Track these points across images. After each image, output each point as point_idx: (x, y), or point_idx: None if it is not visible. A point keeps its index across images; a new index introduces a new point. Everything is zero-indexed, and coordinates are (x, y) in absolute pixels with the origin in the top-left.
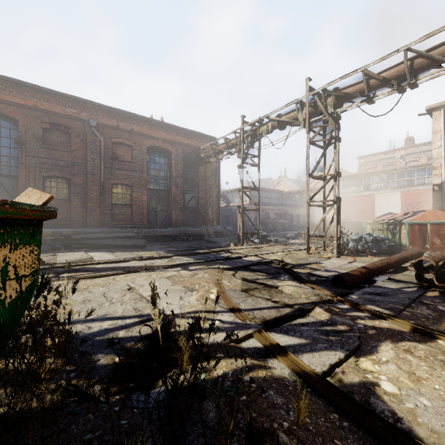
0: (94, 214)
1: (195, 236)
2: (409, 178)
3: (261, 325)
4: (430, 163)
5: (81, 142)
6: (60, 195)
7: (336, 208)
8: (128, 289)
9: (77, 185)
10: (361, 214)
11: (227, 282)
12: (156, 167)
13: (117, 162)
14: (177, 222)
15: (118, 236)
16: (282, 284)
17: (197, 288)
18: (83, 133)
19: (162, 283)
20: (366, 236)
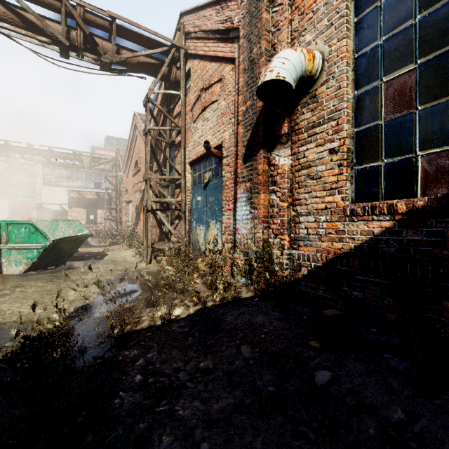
0: None
1: None
2: (15, 190)
3: None
4: (31, 182)
5: None
6: None
7: None
8: None
9: None
10: None
11: None
12: None
13: None
14: None
15: None
16: None
17: None
18: None
19: None
20: None
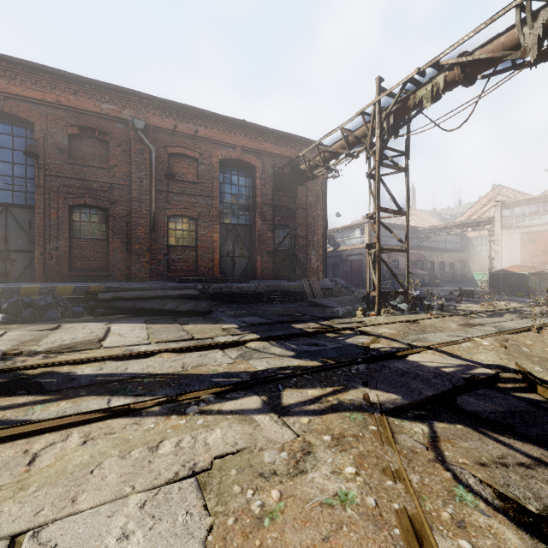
0: (142, 261)
1: (290, 294)
2: None
3: None
4: None
5: (123, 154)
6: (94, 233)
7: None
8: None
9: (118, 219)
10: None
11: None
12: (232, 191)
13: (176, 183)
14: (264, 272)
15: (169, 294)
16: None
17: None
18: (127, 141)
19: None
20: None
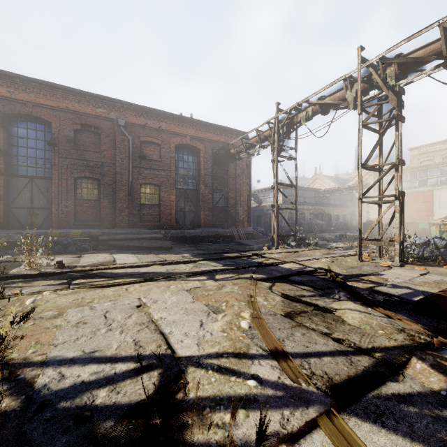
0: (123, 215)
1: (224, 237)
2: None
3: (326, 393)
4: None
5: (110, 142)
6: (90, 196)
7: (398, 205)
8: (138, 306)
9: (106, 186)
10: (416, 213)
11: (263, 300)
12: (184, 166)
13: (145, 161)
14: (206, 222)
15: (145, 237)
16: (339, 306)
17: (223, 309)
18: (112, 133)
19: (180, 298)
20: (436, 239)
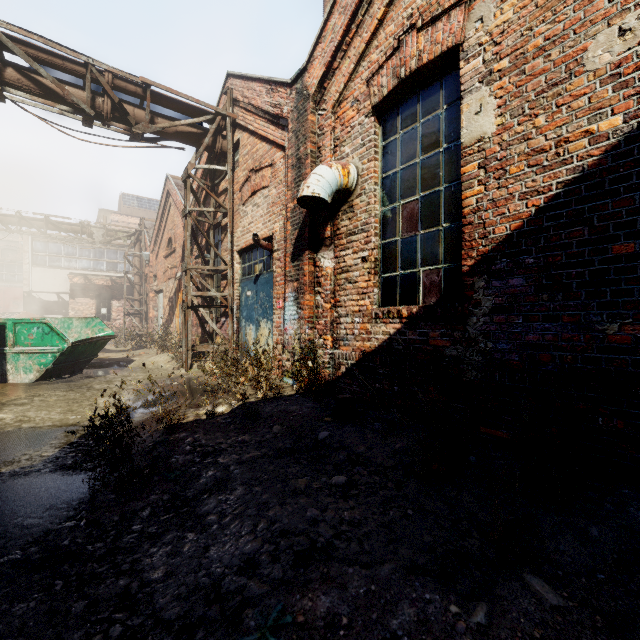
0: None
1: None
2: None
3: None
4: (9, 260)
5: None
6: None
7: None
8: None
9: None
10: None
11: None
12: None
13: None
14: None
15: None
16: None
17: None
18: None
19: None
20: None
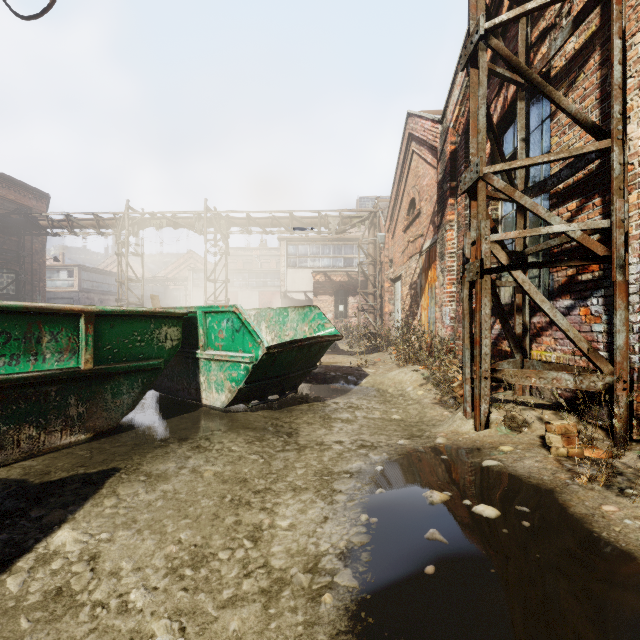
0: None
1: None
2: (264, 279)
3: None
4: (278, 269)
5: None
6: None
7: None
8: None
9: None
10: None
11: None
12: None
13: None
14: None
15: None
16: None
17: None
18: None
19: None
20: None
